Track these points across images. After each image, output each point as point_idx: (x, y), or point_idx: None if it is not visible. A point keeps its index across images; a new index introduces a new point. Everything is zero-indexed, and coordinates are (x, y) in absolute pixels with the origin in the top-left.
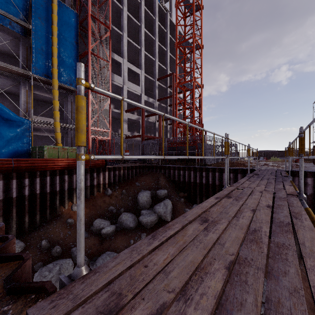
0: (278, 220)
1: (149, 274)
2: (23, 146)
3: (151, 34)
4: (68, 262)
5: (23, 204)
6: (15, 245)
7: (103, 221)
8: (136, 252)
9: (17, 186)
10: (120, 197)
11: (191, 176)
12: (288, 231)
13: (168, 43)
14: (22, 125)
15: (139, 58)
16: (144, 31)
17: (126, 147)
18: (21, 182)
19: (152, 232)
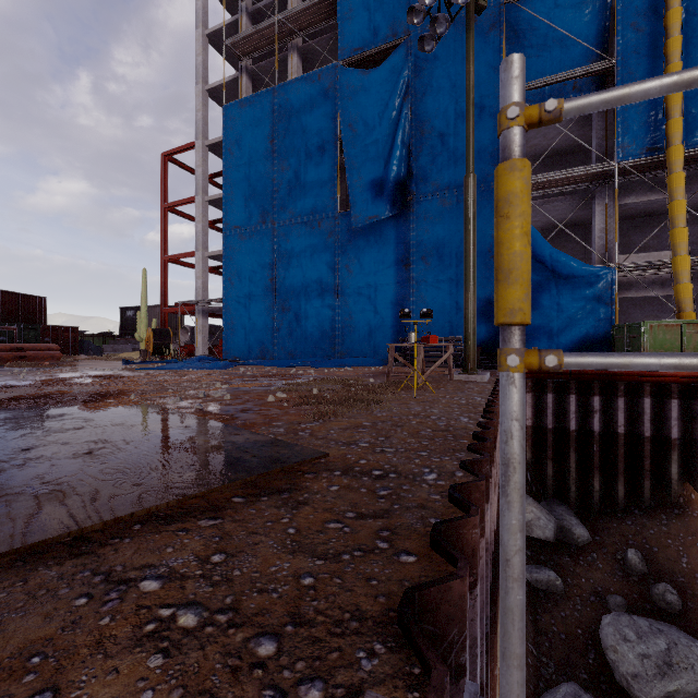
0: None
1: None
2: (596, 327)
3: None
4: (695, 651)
5: (589, 448)
6: (571, 527)
7: None
8: None
9: (578, 409)
10: None
11: None
12: None
13: None
14: (594, 282)
15: None
16: None
17: None
18: (585, 401)
19: None
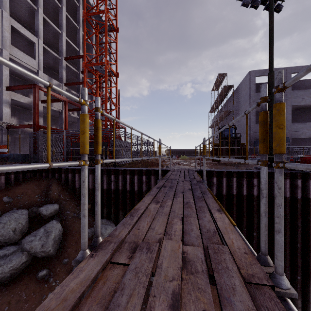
0: None
1: None
2: None
3: (58, 1)
4: None
5: None
6: None
7: None
8: None
9: None
10: None
11: None
12: None
13: (80, 19)
14: None
15: (35, 22)
16: None
17: (9, 141)
18: None
19: (13, 288)
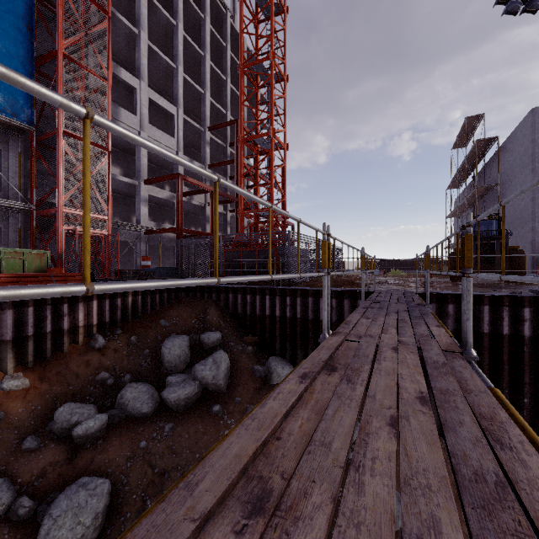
0: (467, 466)
1: None
2: None
3: (198, 46)
4: None
5: None
6: None
7: (80, 408)
8: None
9: None
10: (124, 350)
11: (265, 305)
12: (522, 536)
13: (228, 66)
14: None
15: (173, 85)
16: (184, 36)
17: (147, 250)
18: None
19: (189, 418)
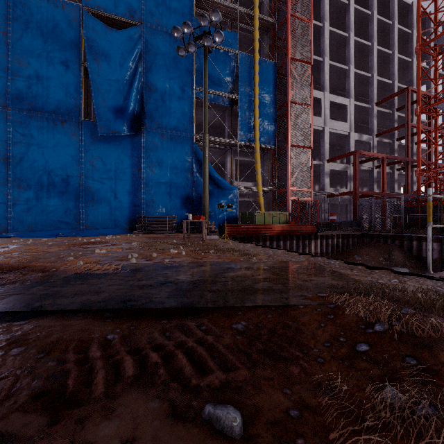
0: None
1: None
2: (232, 212)
3: (364, 38)
4: None
5: None
6: None
7: None
8: None
9: None
10: None
11: None
12: None
13: (395, 40)
14: (231, 192)
15: (346, 83)
16: (354, 40)
17: (328, 209)
18: None
19: None
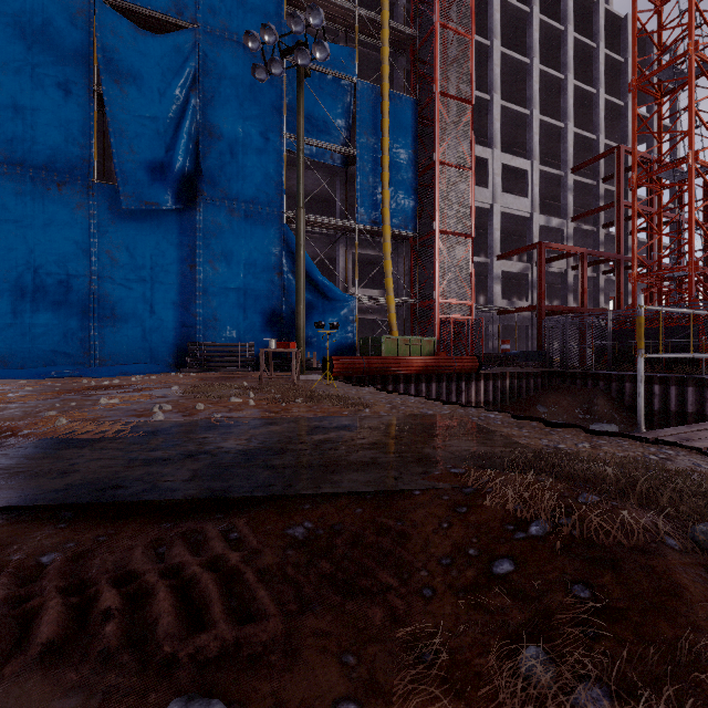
0: None
1: (702, 436)
2: (346, 338)
3: (554, 67)
4: None
5: None
6: None
7: None
8: (678, 430)
9: None
10: None
11: (686, 399)
12: None
13: (600, 72)
14: (345, 305)
15: (526, 136)
16: (539, 69)
17: (499, 333)
18: None
19: None
